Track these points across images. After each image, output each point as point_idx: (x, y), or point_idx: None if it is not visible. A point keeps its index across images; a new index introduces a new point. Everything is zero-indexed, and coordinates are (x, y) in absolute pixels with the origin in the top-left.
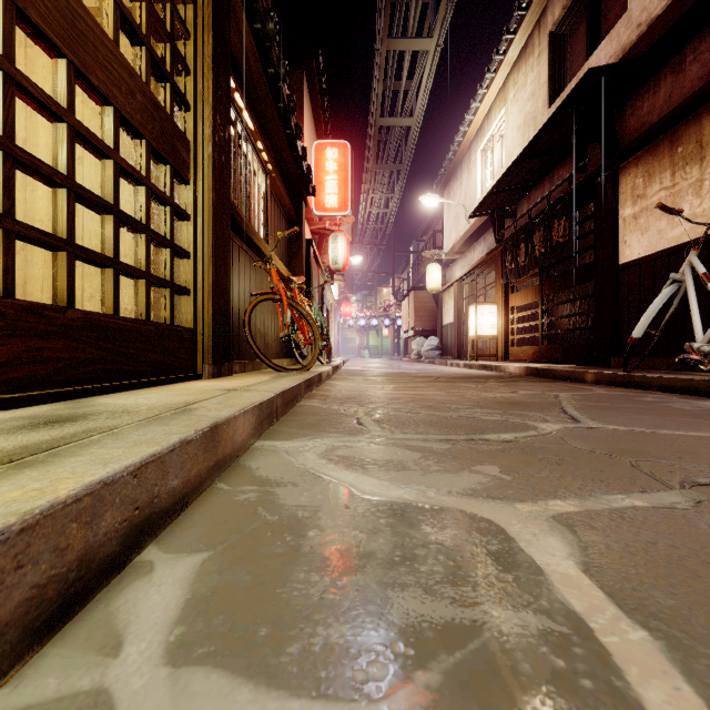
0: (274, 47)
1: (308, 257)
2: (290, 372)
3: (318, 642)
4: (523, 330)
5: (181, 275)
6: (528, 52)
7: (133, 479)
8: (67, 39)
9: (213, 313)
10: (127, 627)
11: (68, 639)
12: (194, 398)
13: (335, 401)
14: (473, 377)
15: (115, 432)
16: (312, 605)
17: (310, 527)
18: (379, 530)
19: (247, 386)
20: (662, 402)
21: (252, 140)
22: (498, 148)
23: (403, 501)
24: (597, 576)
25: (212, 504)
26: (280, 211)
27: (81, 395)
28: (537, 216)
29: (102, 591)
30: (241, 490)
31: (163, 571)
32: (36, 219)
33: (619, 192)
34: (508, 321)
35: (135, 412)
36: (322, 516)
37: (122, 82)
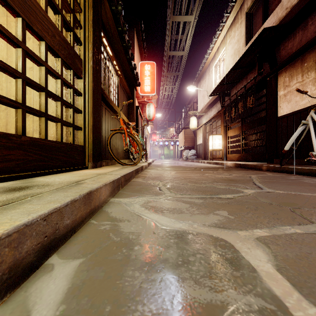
0: (121, 17)
1: (137, 114)
2: (128, 165)
3: (138, 315)
4: (233, 146)
5: (78, 121)
6: (236, 21)
7: (43, 222)
8: (22, 8)
9: (93, 138)
10: (34, 305)
11: (0, 313)
12: (82, 178)
13: (149, 179)
14: (211, 168)
15: (39, 195)
16: (135, 291)
17: (135, 244)
18: (170, 246)
19: (108, 172)
20: (299, 179)
21: (111, 60)
22: (222, 65)
23: (181, 230)
24: (284, 273)
25: (87, 231)
26: (124, 93)
27: (29, 176)
28: (240, 95)
29: (24, 282)
30: (102, 224)
31: (58, 270)
32: (11, 95)
33: (277, 84)
34: (227, 142)
35: (52, 185)
36: (141, 238)
37: (49, 30)
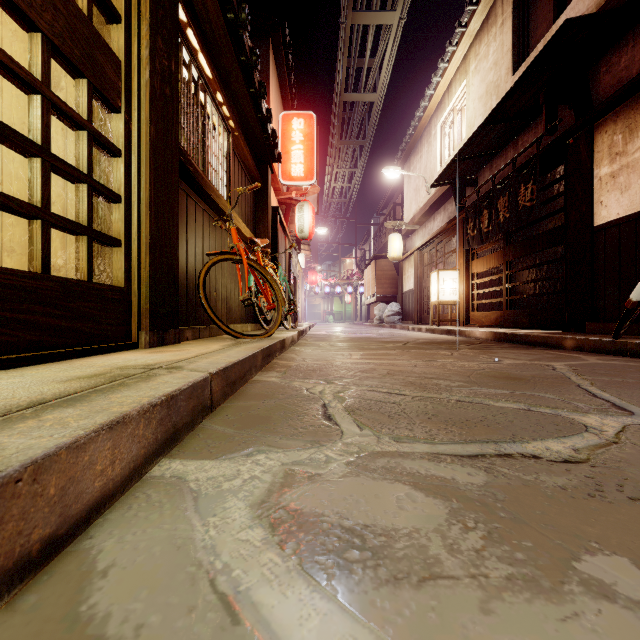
0: None
1: (275, 225)
2: (249, 338)
3: None
4: (483, 295)
5: (109, 223)
6: (490, 23)
7: None
8: None
9: (152, 270)
10: None
11: None
12: (59, 390)
13: (297, 374)
14: (441, 343)
15: None
16: None
17: None
18: None
19: (178, 361)
20: None
21: (210, 90)
22: (458, 120)
23: None
24: None
25: None
26: (244, 174)
27: None
28: (501, 182)
29: None
30: None
31: None
32: None
33: (594, 151)
34: (469, 287)
35: None
36: None
37: None
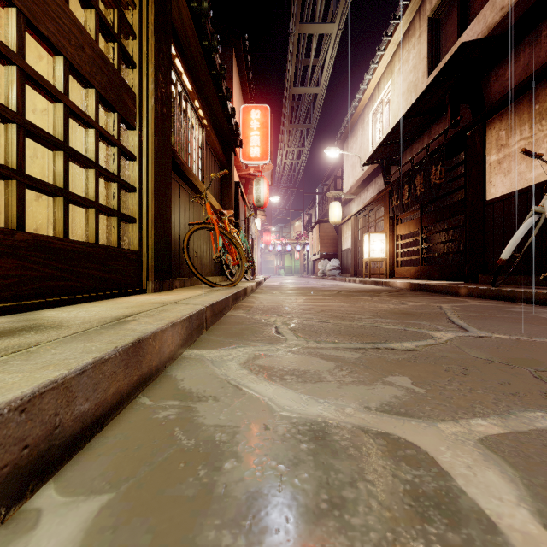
0: (208, 23)
1: (237, 196)
2: (220, 287)
3: None
4: (406, 253)
5: (128, 206)
6: (410, 34)
7: (19, 415)
8: None
9: (156, 238)
10: None
11: None
12: (130, 312)
13: (257, 311)
14: (368, 291)
15: (31, 350)
16: None
17: (226, 456)
18: (301, 460)
19: (182, 300)
20: (530, 312)
21: (190, 99)
22: (386, 110)
23: (323, 420)
24: None
25: (129, 423)
26: (214, 158)
27: (29, 309)
28: (418, 163)
29: None
30: (162, 406)
31: (48, 528)
32: None
33: (486, 142)
34: (394, 246)
35: (68, 326)
36: (240, 440)
37: (72, 36)
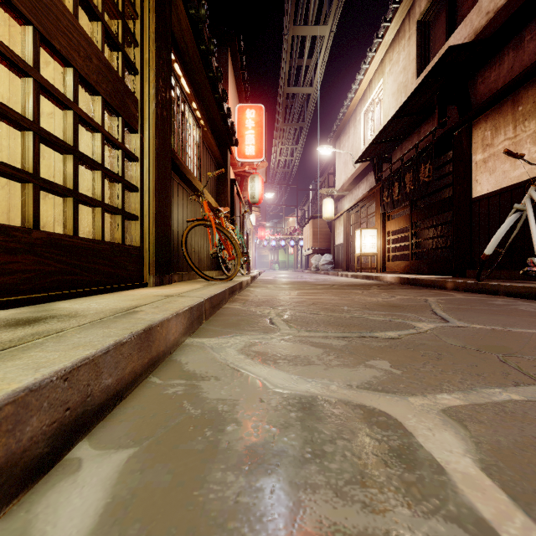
0: (205, 28)
1: (232, 193)
2: (217, 281)
3: None
4: (396, 248)
5: (131, 205)
6: (401, 36)
7: (64, 383)
8: (32, 9)
9: (156, 235)
10: None
11: None
12: (137, 303)
13: (252, 304)
14: (359, 285)
15: (60, 334)
16: (227, 510)
17: (228, 421)
18: (290, 425)
19: (182, 293)
20: (510, 305)
21: (188, 101)
22: (377, 110)
23: (310, 395)
24: (496, 475)
25: (144, 397)
26: (210, 157)
27: (44, 300)
28: (408, 162)
29: (27, 494)
30: (170, 384)
31: (89, 470)
32: (17, 161)
33: (472, 142)
34: (385, 242)
35: (84, 315)
36: (239, 410)
37: (81, 48)
